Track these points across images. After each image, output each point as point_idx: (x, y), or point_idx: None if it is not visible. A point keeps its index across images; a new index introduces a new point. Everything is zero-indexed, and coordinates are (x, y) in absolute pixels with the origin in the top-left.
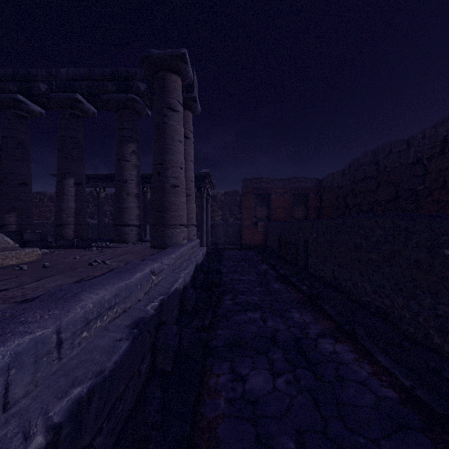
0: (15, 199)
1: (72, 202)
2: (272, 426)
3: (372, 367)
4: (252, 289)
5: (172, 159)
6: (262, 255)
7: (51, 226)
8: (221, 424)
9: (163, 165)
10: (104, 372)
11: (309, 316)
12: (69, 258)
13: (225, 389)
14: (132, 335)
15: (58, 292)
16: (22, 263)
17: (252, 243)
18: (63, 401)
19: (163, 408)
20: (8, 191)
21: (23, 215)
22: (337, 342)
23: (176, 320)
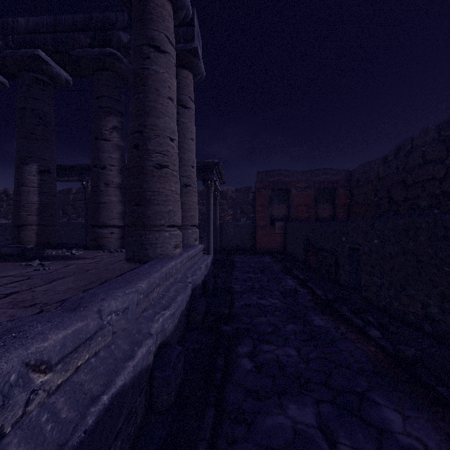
0: None
1: (34, 195)
2: None
3: None
4: (281, 327)
5: (156, 124)
6: (282, 263)
7: None
8: None
9: (143, 134)
10: None
11: (425, 423)
12: None
13: None
14: None
15: None
16: None
17: (268, 247)
18: None
19: None
20: None
21: None
22: None
23: None
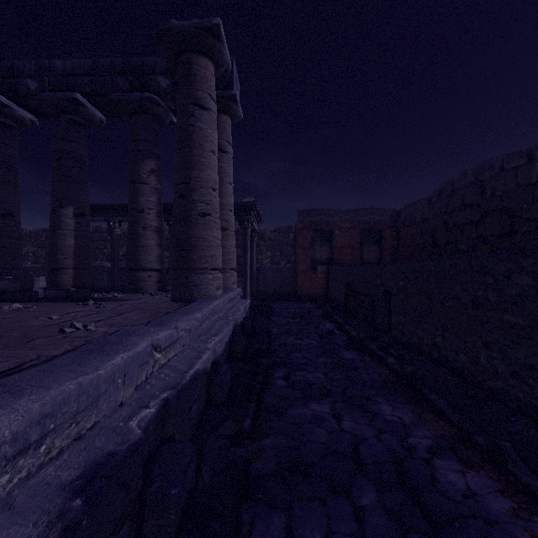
0: None
1: (71, 238)
2: None
3: None
4: (313, 360)
5: (200, 176)
6: (323, 309)
7: None
8: None
9: (188, 185)
10: None
11: (407, 410)
12: (42, 318)
13: None
14: (61, 523)
15: None
16: None
17: (309, 293)
18: None
19: None
20: None
21: (7, 255)
22: (468, 469)
23: (198, 420)
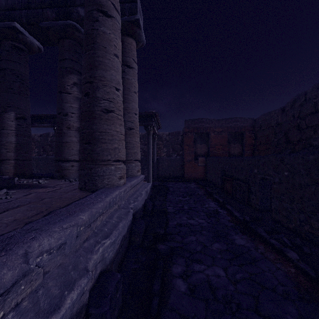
0: None
1: (12, 136)
2: None
3: None
4: (208, 246)
5: (104, 76)
6: (204, 189)
7: None
8: None
9: (93, 84)
10: None
11: None
12: None
13: None
14: None
15: None
16: None
17: (193, 176)
18: None
19: None
20: None
21: None
22: None
23: None
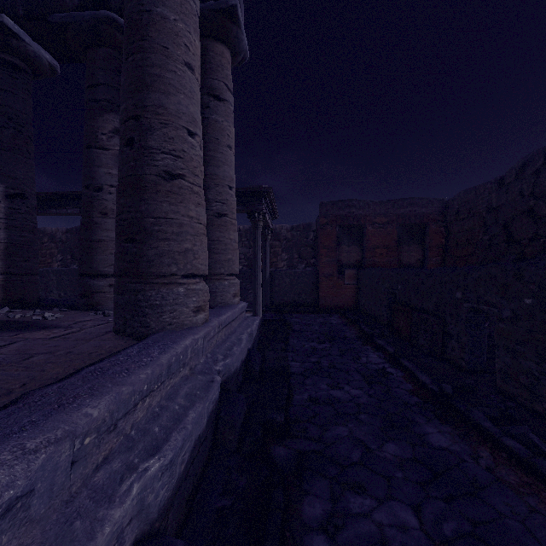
0: None
1: None
2: None
3: None
4: (375, 449)
5: (163, 104)
6: (357, 326)
7: (41, 276)
8: None
9: (140, 120)
10: None
11: None
12: None
13: None
14: None
15: None
16: None
17: (335, 303)
18: None
19: None
20: None
21: None
22: None
23: None
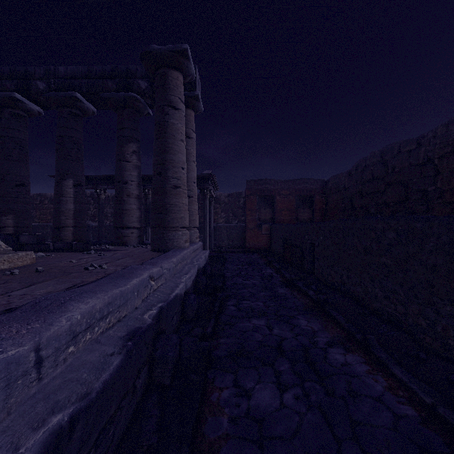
0: (13, 201)
1: (71, 204)
2: (280, 449)
3: (388, 381)
4: (256, 294)
5: (173, 159)
6: (266, 258)
7: (51, 229)
8: (224, 447)
9: (164, 165)
10: (91, 394)
11: (317, 323)
12: (65, 262)
13: (228, 405)
14: (125, 349)
15: (43, 302)
16: (15, 267)
17: (256, 246)
18: (39, 433)
19: (160, 428)
20: (5, 193)
21: (21, 217)
22: (348, 352)
23: (177, 328)
